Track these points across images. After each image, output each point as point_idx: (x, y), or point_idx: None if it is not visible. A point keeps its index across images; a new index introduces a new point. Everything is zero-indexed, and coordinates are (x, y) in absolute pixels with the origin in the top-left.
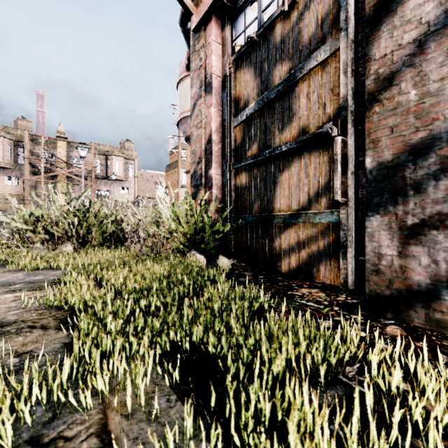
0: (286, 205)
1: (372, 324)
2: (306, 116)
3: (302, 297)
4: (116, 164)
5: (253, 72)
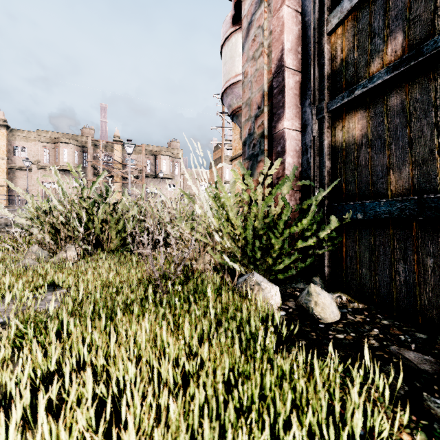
0: None
1: None
2: None
3: None
4: (164, 163)
5: None
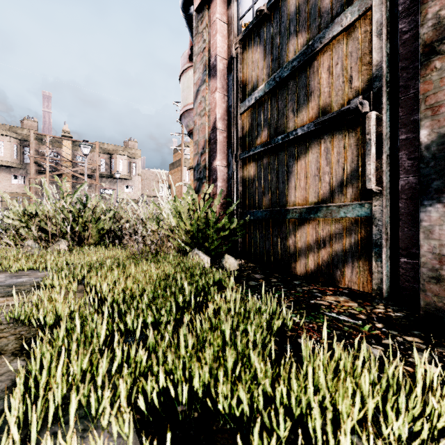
0: (302, 198)
1: (439, 352)
2: (327, 93)
3: (330, 308)
4: (120, 163)
5: (262, 50)
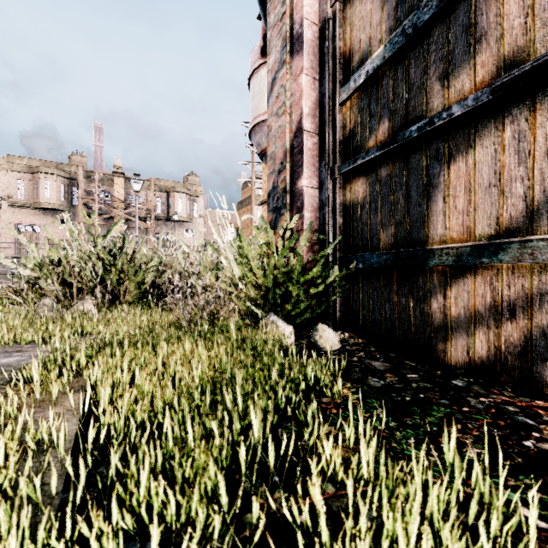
0: (461, 228)
1: None
2: (519, 28)
3: None
4: (179, 203)
5: None
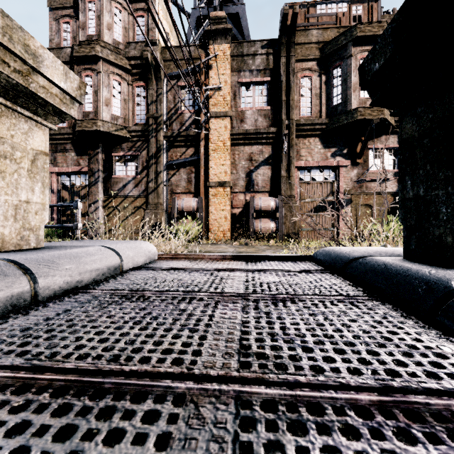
0: None
1: None
2: (82, 210)
3: None
4: None
5: (68, 193)
